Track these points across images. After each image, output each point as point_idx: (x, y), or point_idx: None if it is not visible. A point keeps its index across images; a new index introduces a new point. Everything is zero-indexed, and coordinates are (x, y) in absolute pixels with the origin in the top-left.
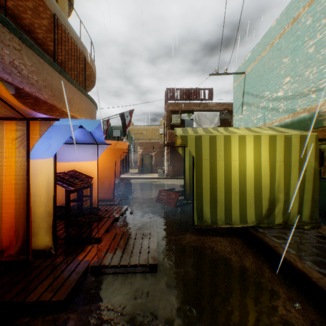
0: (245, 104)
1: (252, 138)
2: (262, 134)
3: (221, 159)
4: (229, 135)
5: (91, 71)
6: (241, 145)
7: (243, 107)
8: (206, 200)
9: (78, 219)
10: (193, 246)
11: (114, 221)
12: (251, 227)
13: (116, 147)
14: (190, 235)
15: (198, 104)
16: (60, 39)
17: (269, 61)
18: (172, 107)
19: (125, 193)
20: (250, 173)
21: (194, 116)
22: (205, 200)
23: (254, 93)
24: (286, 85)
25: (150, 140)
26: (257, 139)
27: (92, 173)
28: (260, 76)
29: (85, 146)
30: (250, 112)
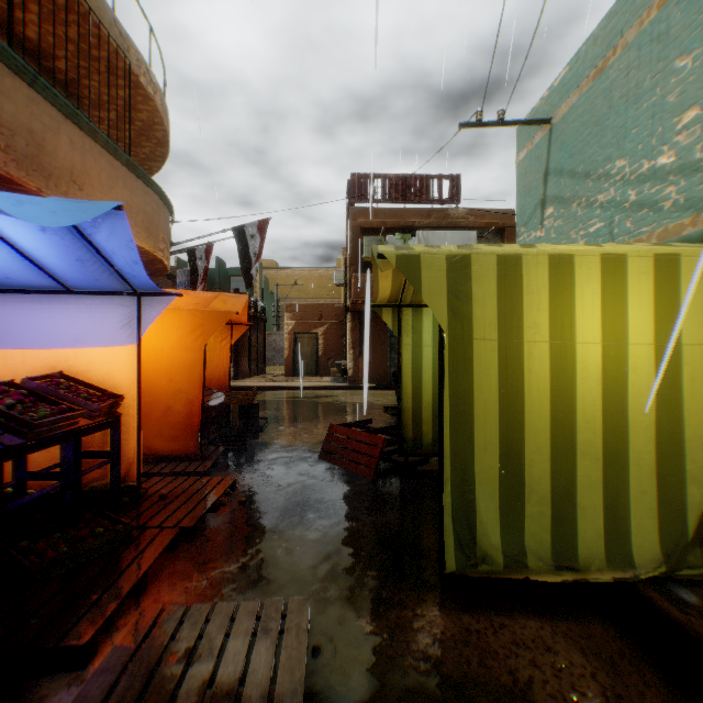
0: (552, 200)
1: (650, 265)
2: (682, 251)
3: (540, 339)
4: (567, 253)
5: (154, 110)
6: (610, 289)
7: (546, 210)
8: (485, 483)
9: (41, 546)
10: (451, 681)
11: (181, 540)
12: (648, 581)
13: (209, 307)
14: (431, 608)
15: (427, 213)
16: (48, 3)
17: (626, 78)
18: (364, 220)
19: (239, 433)
20: (641, 387)
21: (416, 240)
22: (481, 485)
23: (578, 169)
24: (686, 133)
25: (314, 300)
26: (666, 269)
27: (124, 384)
28: (598, 122)
29: (101, 300)
30: (566, 220)
